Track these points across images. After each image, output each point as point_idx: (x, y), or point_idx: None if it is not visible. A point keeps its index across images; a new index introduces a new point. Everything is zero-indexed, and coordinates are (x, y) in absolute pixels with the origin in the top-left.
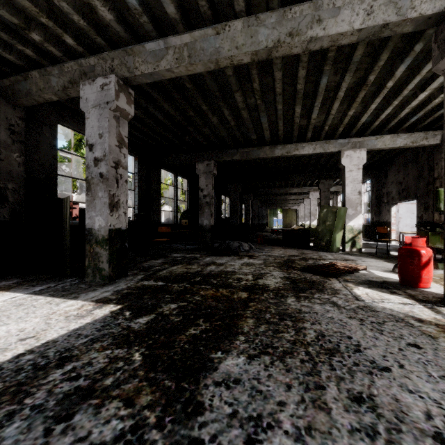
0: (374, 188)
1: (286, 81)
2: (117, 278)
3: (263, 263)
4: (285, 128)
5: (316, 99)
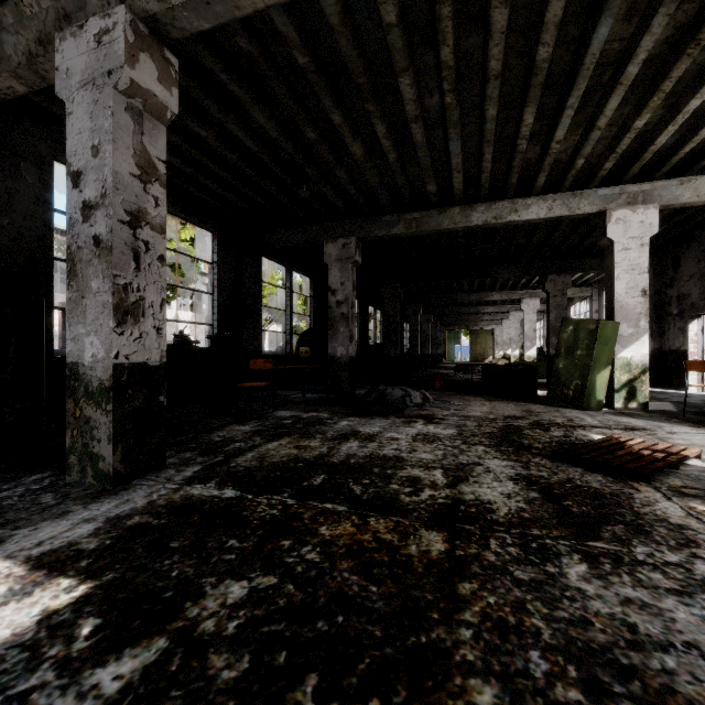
0: (650, 288)
1: (512, 41)
2: (137, 475)
3: (459, 436)
4: (494, 169)
5: (572, 87)
